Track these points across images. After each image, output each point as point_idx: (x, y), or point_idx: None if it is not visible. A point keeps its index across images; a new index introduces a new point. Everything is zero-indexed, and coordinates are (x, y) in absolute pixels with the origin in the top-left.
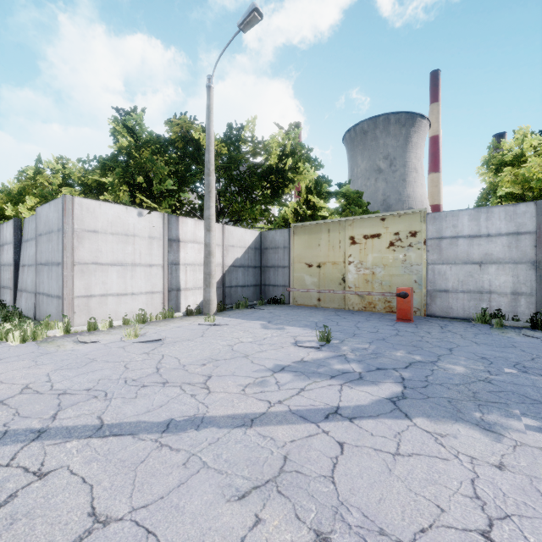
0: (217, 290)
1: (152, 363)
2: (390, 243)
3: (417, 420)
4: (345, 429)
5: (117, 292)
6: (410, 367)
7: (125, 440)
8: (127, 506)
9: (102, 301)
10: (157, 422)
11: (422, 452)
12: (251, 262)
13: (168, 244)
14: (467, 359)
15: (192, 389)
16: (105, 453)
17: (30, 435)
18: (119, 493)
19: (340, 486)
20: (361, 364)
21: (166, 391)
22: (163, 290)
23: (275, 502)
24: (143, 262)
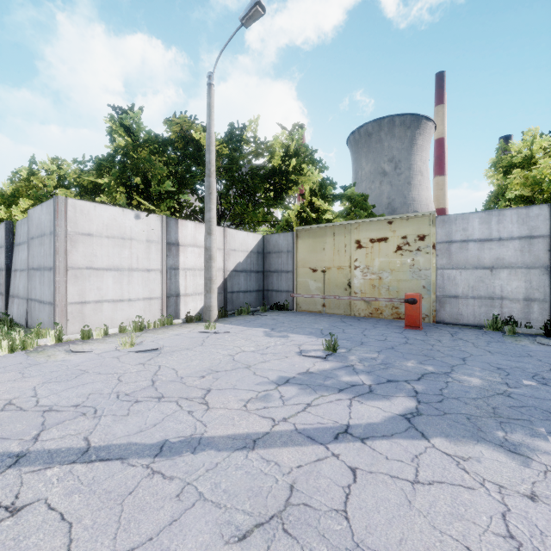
0: (218, 295)
1: (147, 375)
2: (398, 247)
3: (435, 440)
4: (357, 452)
5: (113, 298)
6: (423, 379)
7: (113, 466)
8: (110, 550)
9: (97, 308)
10: (149, 444)
11: (443, 480)
12: (254, 266)
13: (167, 248)
14: (483, 370)
15: (190, 405)
16: (89, 482)
17: (6, 461)
18: (102, 533)
19: (354, 523)
20: (370, 376)
21: (161, 407)
22: (162, 296)
23: (281, 544)
24: (141, 266)
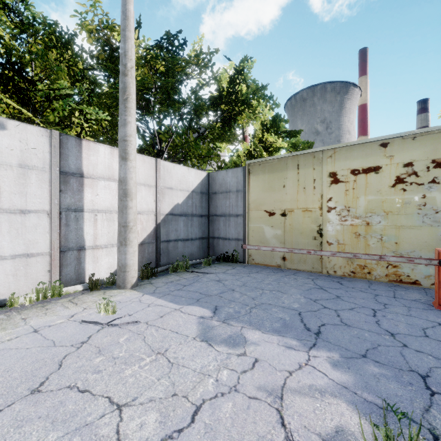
0: (147, 246)
1: None
2: (397, 179)
3: None
4: None
5: None
6: None
7: None
8: None
9: None
10: None
11: None
12: (197, 209)
13: (62, 179)
14: None
15: None
16: None
17: None
18: None
19: None
20: None
21: None
22: (51, 251)
23: None
24: (6, 205)
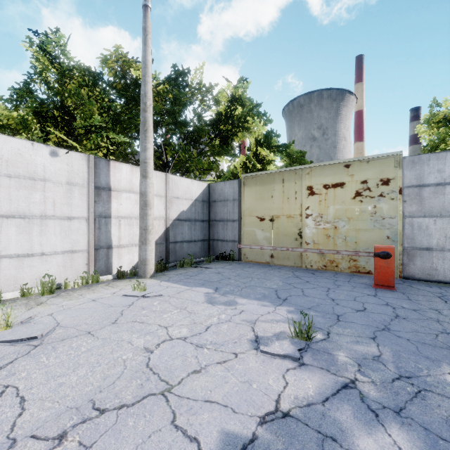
0: (159, 246)
1: None
2: (356, 193)
3: None
4: None
5: (17, 253)
6: None
7: None
8: None
9: None
10: None
11: None
12: (199, 215)
13: (96, 192)
14: None
15: None
16: None
17: None
18: None
19: None
20: (411, 430)
21: None
22: (88, 249)
23: None
24: (58, 213)
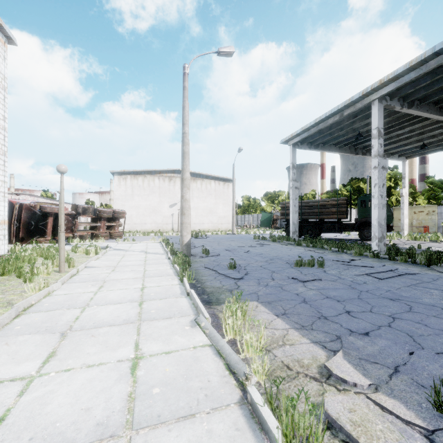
0: None
1: None
2: (426, 214)
3: None
4: None
5: None
6: None
7: None
8: None
9: None
10: None
11: None
12: None
13: (357, 215)
14: None
15: None
16: None
17: None
18: None
19: None
20: None
21: None
22: None
23: None
24: (352, 219)
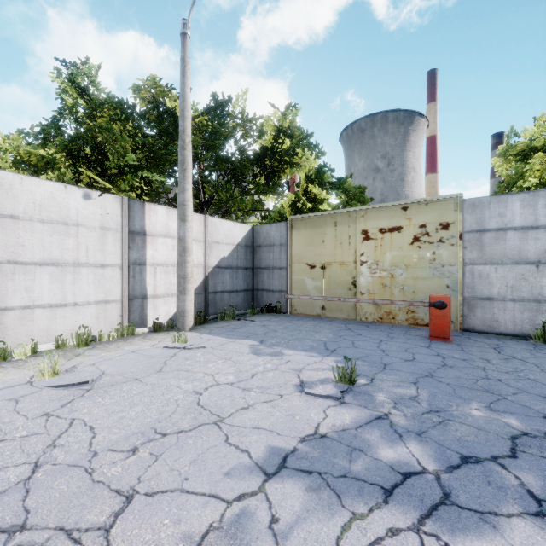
0: (197, 296)
1: (35, 448)
2: (415, 238)
3: None
4: None
5: (50, 302)
6: (522, 455)
7: None
8: None
9: (26, 316)
10: None
11: None
12: (241, 262)
13: (130, 238)
14: None
15: None
16: None
17: None
18: None
19: None
20: (426, 444)
21: None
22: (122, 299)
23: None
24: (92, 260)
